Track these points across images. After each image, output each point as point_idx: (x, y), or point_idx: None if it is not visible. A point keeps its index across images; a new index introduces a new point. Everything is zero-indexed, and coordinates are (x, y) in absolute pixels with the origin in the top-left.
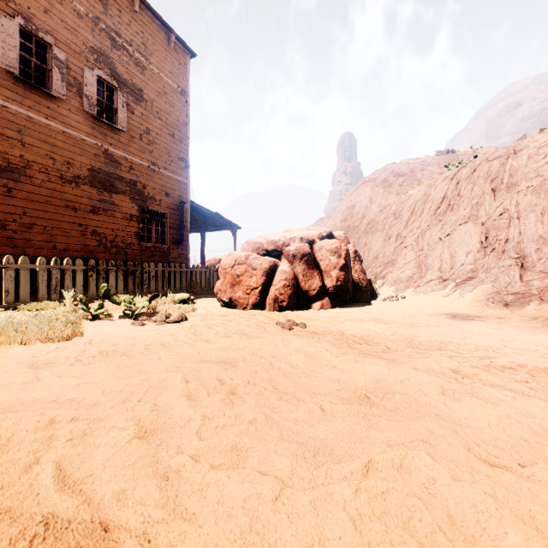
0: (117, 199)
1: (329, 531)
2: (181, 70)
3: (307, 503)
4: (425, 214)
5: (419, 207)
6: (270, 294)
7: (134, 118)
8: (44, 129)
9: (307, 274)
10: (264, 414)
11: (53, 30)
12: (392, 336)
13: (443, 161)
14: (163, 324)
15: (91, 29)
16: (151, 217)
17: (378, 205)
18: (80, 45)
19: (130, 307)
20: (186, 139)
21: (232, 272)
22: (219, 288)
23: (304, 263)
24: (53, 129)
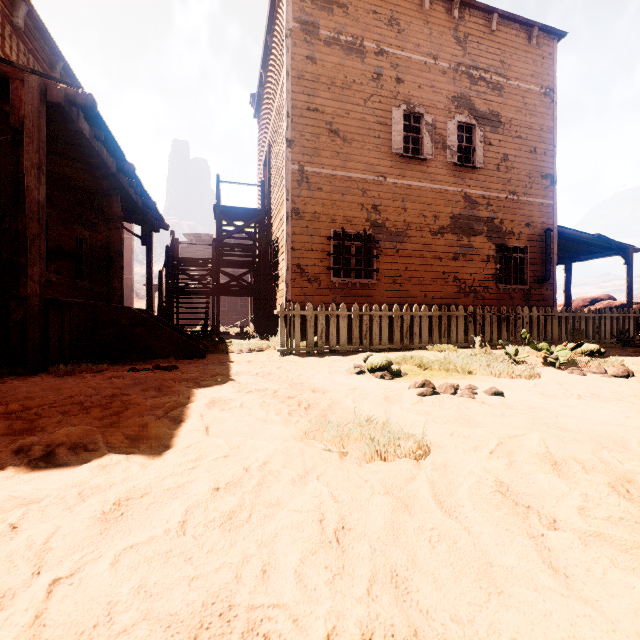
0: (475, 241)
1: None
2: (544, 66)
3: None
4: None
5: None
6: None
7: (491, 149)
8: (418, 192)
9: None
10: None
11: (424, 100)
12: None
13: None
14: (610, 377)
15: (452, 79)
16: (509, 255)
17: None
18: (443, 101)
19: (549, 355)
20: (550, 148)
21: None
22: None
23: None
24: (424, 190)
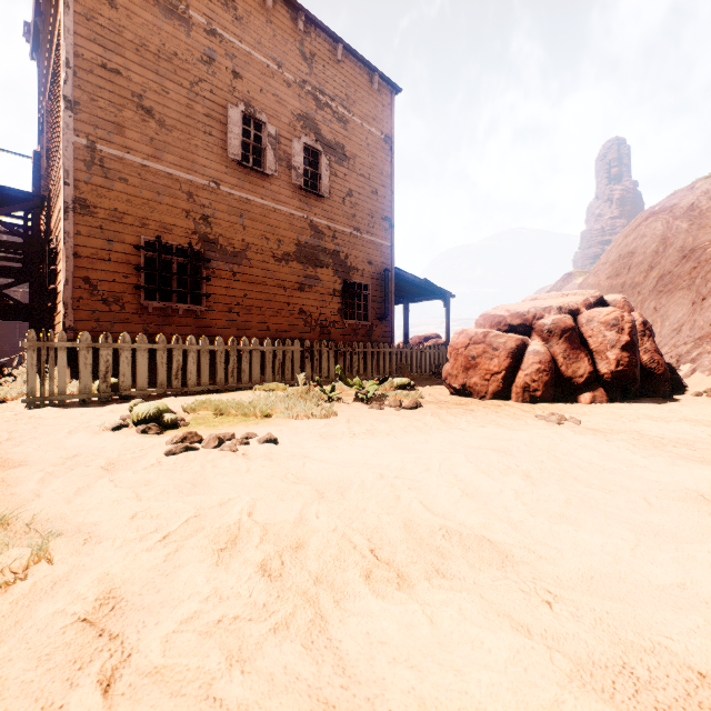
0: (321, 273)
1: (699, 577)
2: (384, 113)
3: (668, 558)
4: None
5: None
6: (517, 381)
7: (337, 181)
8: (259, 210)
9: (570, 355)
10: (576, 497)
11: (267, 107)
12: None
13: None
14: (401, 410)
15: (298, 95)
16: (354, 291)
17: (679, 247)
18: (288, 116)
19: (361, 391)
20: (390, 193)
21: (465, 353)
22: (449, 372)
23: (565, 341)
24: (267, 208)
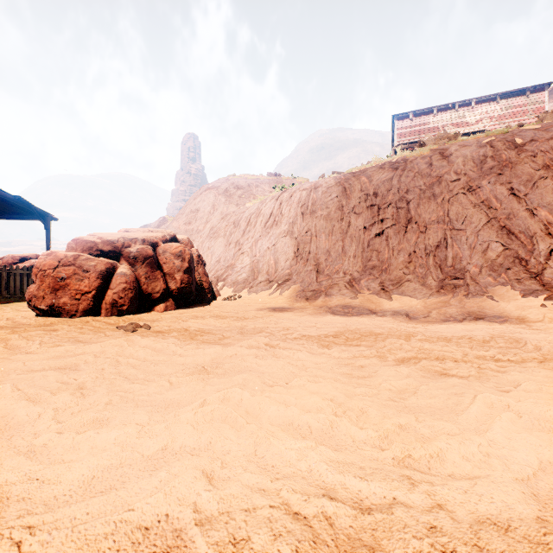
0: None
1: (178, 434)
2: None
3: (163, 428)
4: (258, 226)
5: (254, 219)
6: (107, 299)
7: None
8: None
9: (151, 277)
10: (119, 396)
11: None
12: (228, 328)
13: (272, 182)
14: None
15: None
16: None
17: (221, 212)
18: None
19: None
20: None
21: (54, 275)
22: (34, 293)
23: (147, 265)
24: None
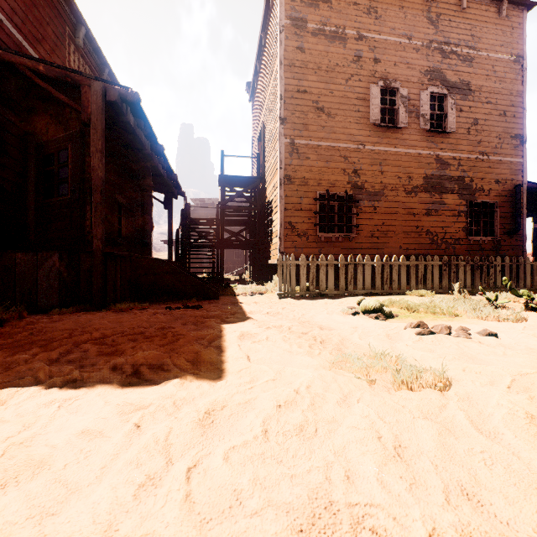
0: (446, 198)
1: None
2: (513, 35)
3: None
4: None
5: None
6: None
7: (462, 115)
8: (393, 157)
9: None
10: None
11: (399, 76)
12: None
13: None
14: None
15: (424, 55)
16: (479, 210)
17: None
18: (416, 75)
19: (530, 301)
20: (520, 111)
21: None
22: None
23: None
24: (399, 154)
